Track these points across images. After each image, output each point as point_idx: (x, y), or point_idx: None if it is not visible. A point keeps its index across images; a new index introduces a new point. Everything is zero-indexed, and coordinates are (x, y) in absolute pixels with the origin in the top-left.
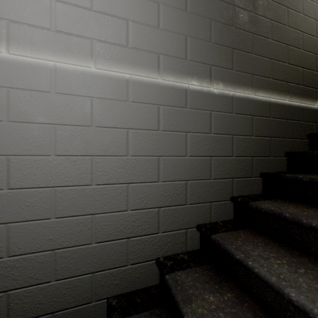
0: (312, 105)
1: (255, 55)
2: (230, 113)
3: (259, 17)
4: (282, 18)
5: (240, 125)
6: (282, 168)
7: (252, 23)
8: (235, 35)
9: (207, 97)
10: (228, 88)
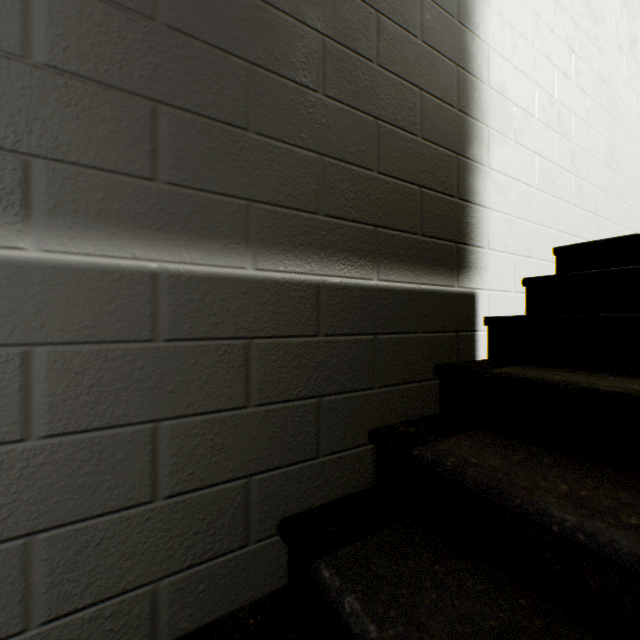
0: (449, 285)
1: (261, 137)
2: (142, 340)
3: (276, 14)
4: (362, 38)
5: (193, 380)
6: (360, 478)
7: (247, 27)
8: (170, 54)
9: (8, 287)
10: (132, 249)
